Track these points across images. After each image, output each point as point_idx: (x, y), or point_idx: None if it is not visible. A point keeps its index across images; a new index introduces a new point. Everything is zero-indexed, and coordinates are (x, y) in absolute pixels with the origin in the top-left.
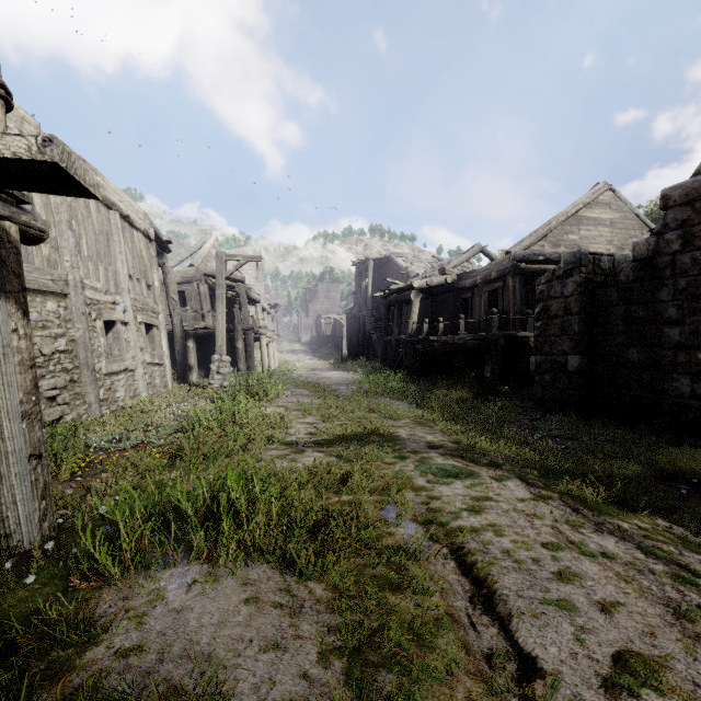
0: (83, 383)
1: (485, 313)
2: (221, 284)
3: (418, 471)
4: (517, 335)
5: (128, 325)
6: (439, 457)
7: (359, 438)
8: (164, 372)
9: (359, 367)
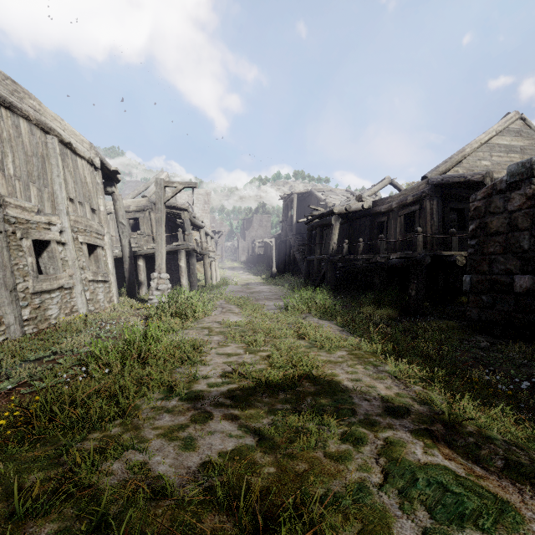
0: (0, 304)
1: (401, 235)
2: (160, 208)
3: (396, 492)
4: (443, 254)
5: (66, 245)
6: (416, 442)
7: (288, 388)
8: (109, 289)
9: (286, 282)
